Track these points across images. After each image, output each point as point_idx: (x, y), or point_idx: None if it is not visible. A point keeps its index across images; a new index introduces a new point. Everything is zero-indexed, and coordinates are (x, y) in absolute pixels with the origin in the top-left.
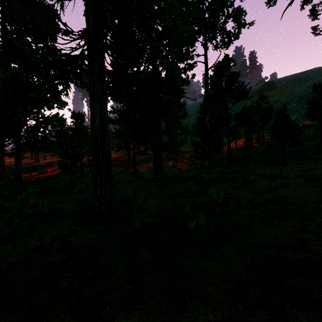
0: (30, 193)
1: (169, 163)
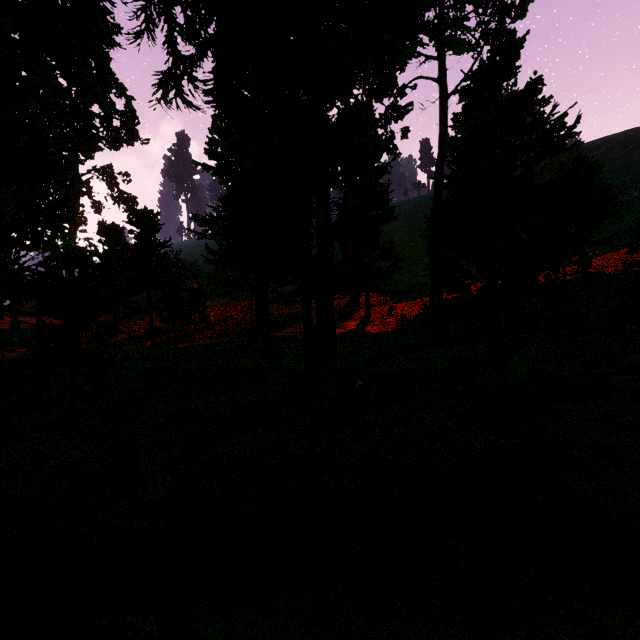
0: None
1: (351, 326)
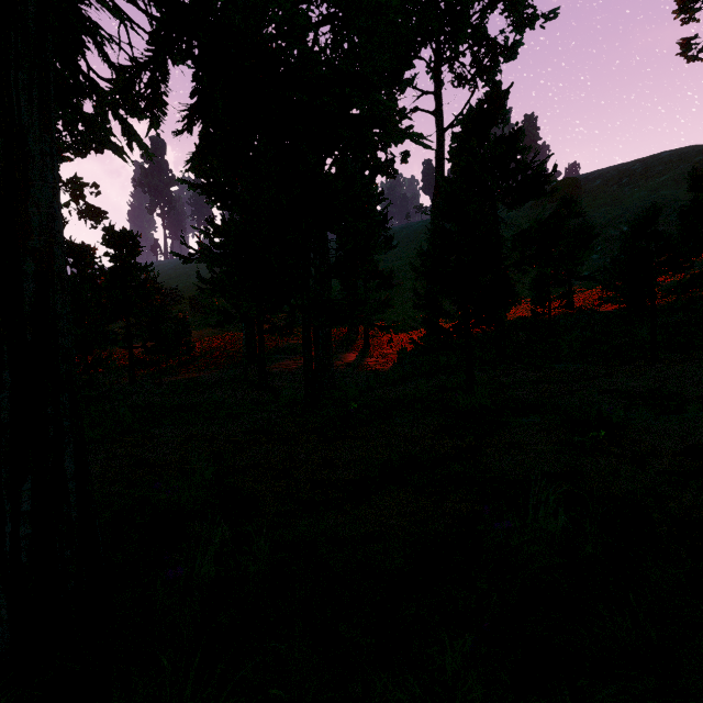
0: None
1: (349, 358)
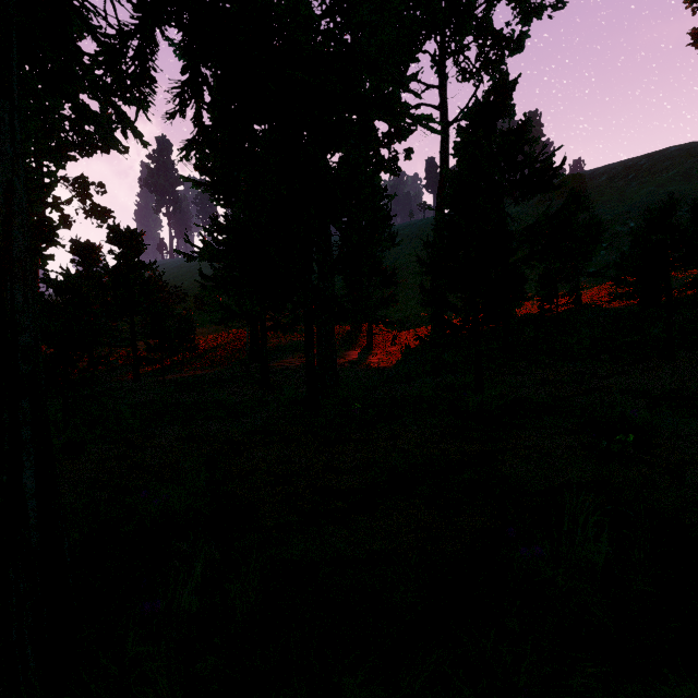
0: None
1: (352, 356)
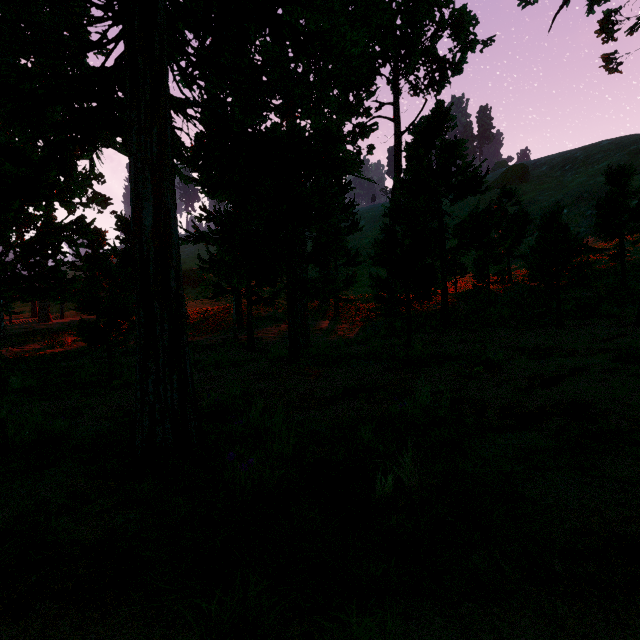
0: (15, 390)
1: (321, 325)
